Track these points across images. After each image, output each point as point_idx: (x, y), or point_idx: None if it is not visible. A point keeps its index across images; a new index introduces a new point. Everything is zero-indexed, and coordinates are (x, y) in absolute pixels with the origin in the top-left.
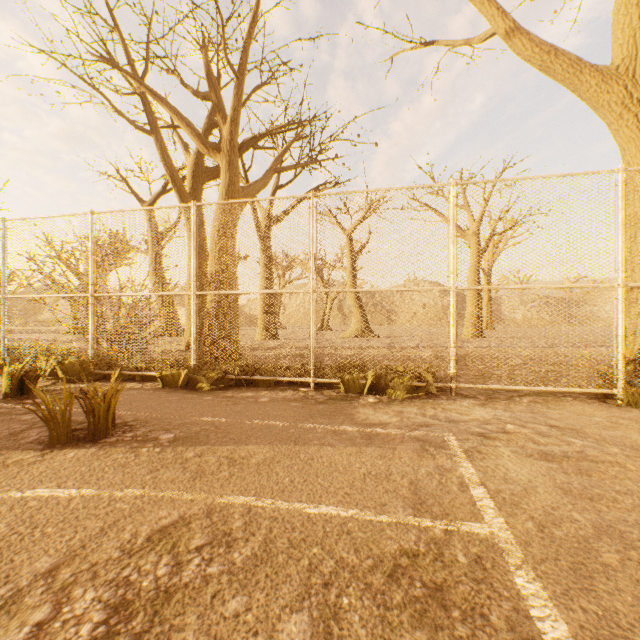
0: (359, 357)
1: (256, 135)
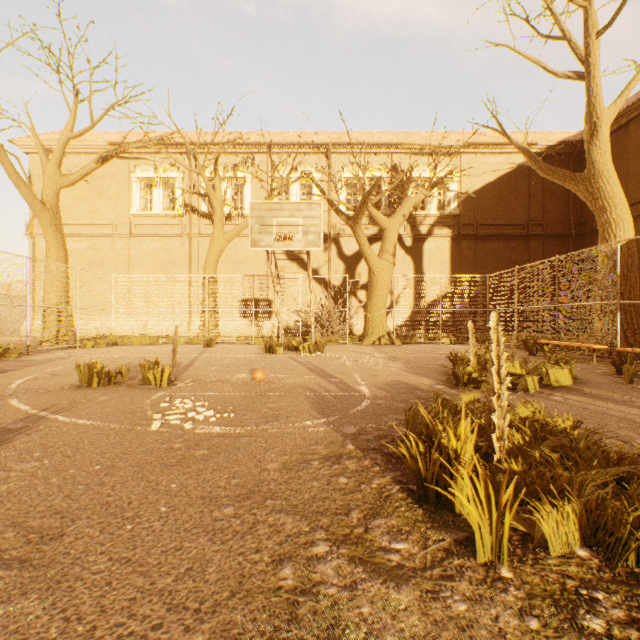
0: None
1: None
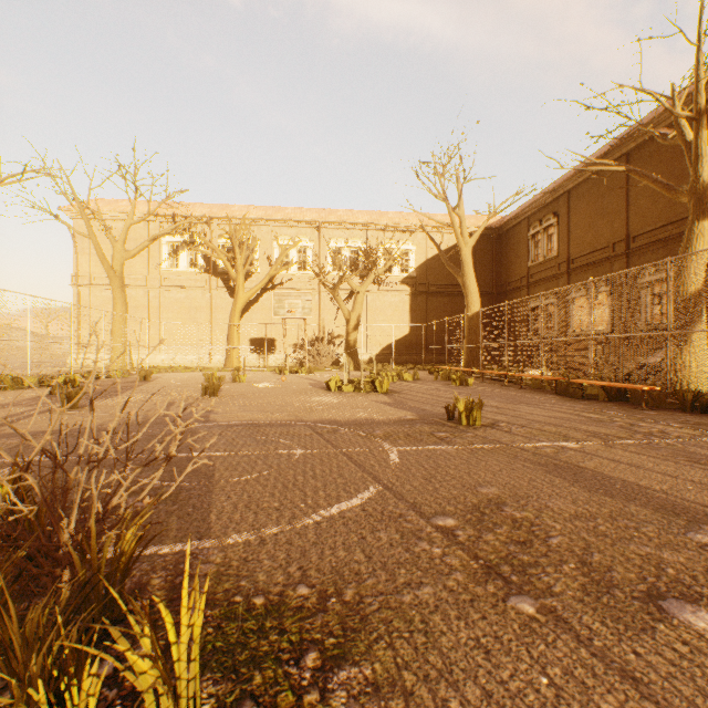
0: None
1: None
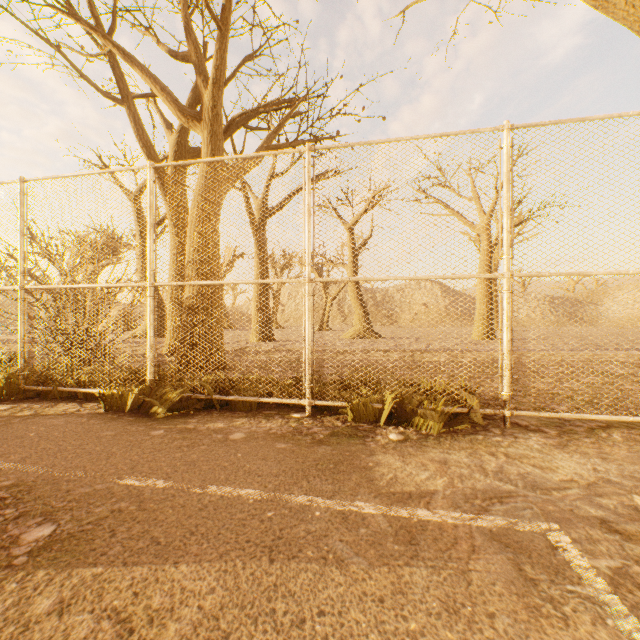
0: (365, 363)
1: (246, 110)
